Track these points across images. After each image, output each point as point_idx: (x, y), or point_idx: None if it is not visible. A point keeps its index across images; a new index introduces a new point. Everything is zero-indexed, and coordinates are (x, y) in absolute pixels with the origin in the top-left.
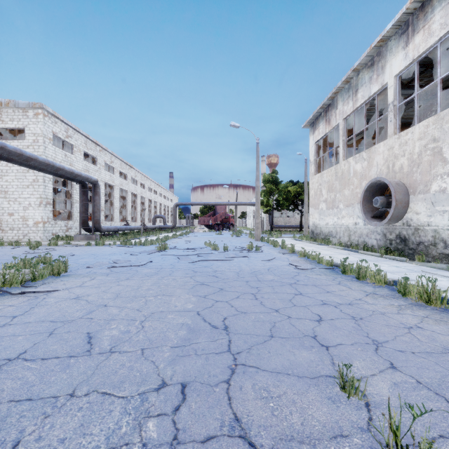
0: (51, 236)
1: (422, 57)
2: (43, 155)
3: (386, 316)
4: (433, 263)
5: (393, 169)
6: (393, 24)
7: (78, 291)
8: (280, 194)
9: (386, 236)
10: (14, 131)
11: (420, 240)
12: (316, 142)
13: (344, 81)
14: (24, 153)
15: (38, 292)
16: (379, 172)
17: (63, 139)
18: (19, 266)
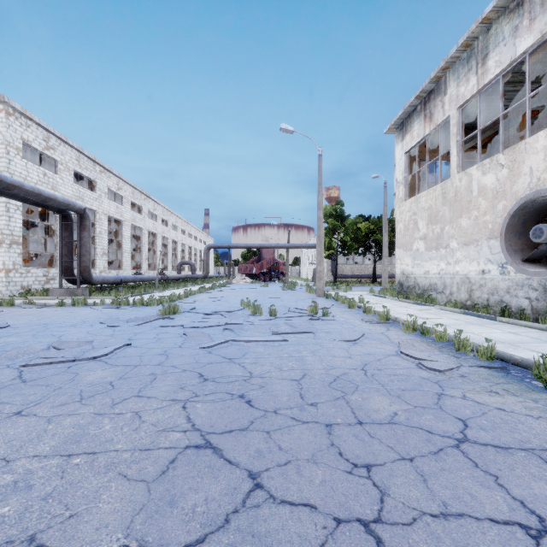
0: (20, 291)
1: None
2: (6, 171)
3: None
4: None
5: None
6: None
7: None
8: (346, 233)
9: None
10: None
11: None
12: (406, 152)
13: (463, 44)
14: None
15: None
16: (536, 183)
17: (40, 150)
18: None
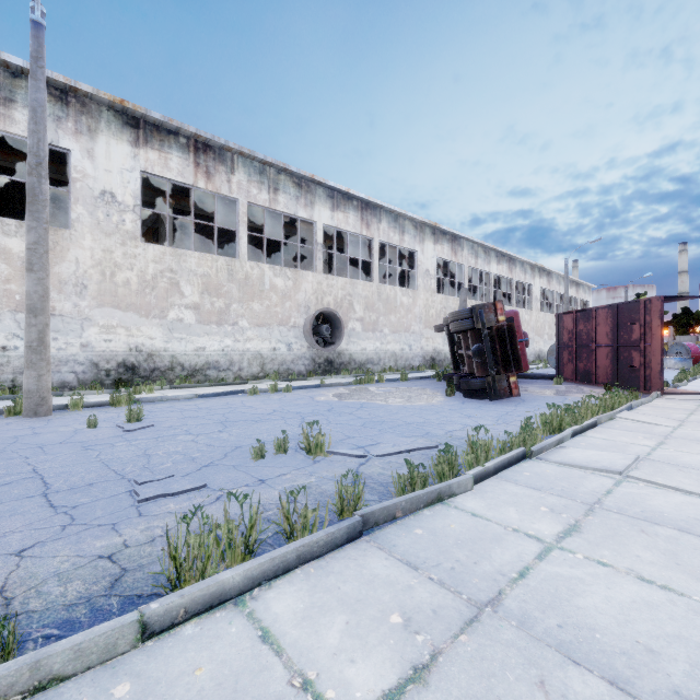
0: None
1: None
2: None
3: None
4: None
5: None
6: None
7: None
8: None
9: None
10: None
11: None
12: None
13: None
14: None
15: None
16: None
17: None
18: None
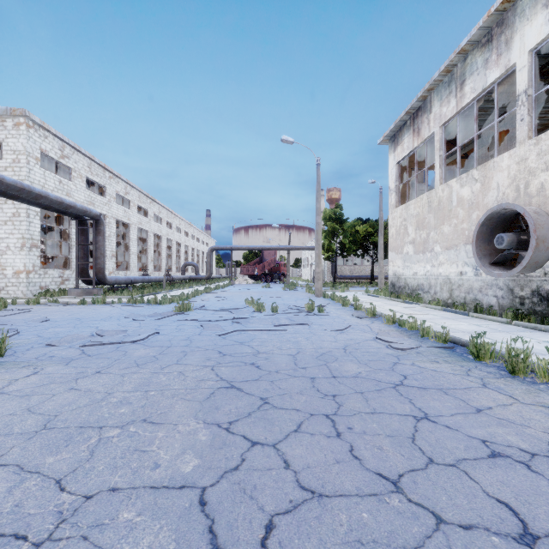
0: (39, 291)
1: None
2: (27, 180)
3: None
4: None
5: (526, 191)
6: None
7: None
8: (345, 236)
9: (514, 292)
10: None
11: None
12: (398, 163)
13: (444, 70)
14: None
15: None
16: (502, 197)
17: (56, 159)
18: None
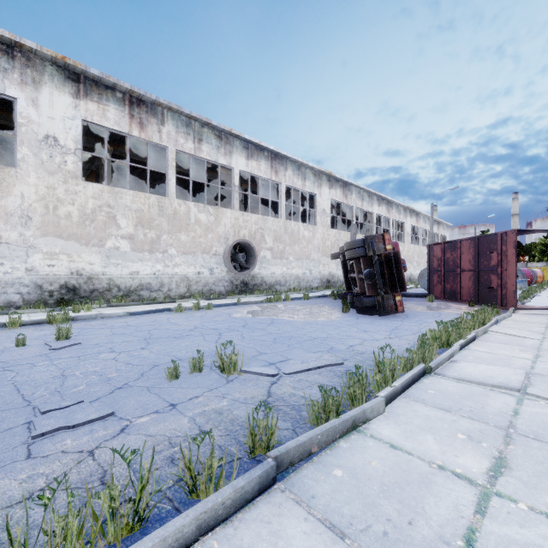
0: None
1: None
2: None
3: None
4: None
5: None
6: None
7: None
8: None
9: None
10: None
11: None
12: None
13: None
14: None
15: None
16: None
17: None
18: None
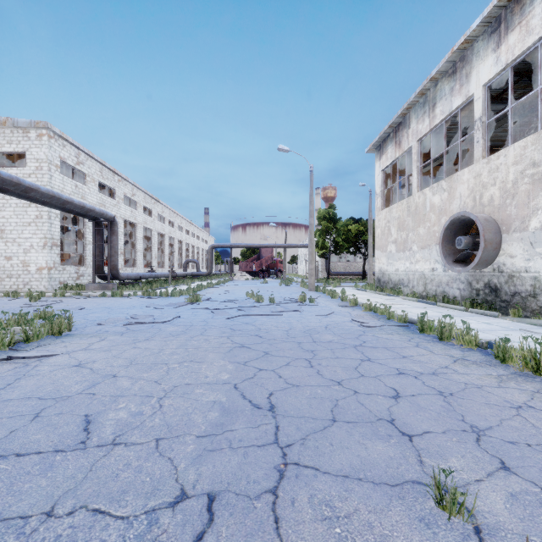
0: (58, 285)
1: (518, 61)
2: (48, 185)
3: (484, 391)
4: (533, 319)
5: (480, 201)
6: (481, 21)
7: (82, 356)
8: (338, 234)
9: (472, 285)
10: (13, 157)
11: (516, 290)
12: (383, 170)
13: (419, 93)
14: (23, 182)
15: (28, 358)
16: (463, 205)
17: (73, 166)
18: (10, 323)
